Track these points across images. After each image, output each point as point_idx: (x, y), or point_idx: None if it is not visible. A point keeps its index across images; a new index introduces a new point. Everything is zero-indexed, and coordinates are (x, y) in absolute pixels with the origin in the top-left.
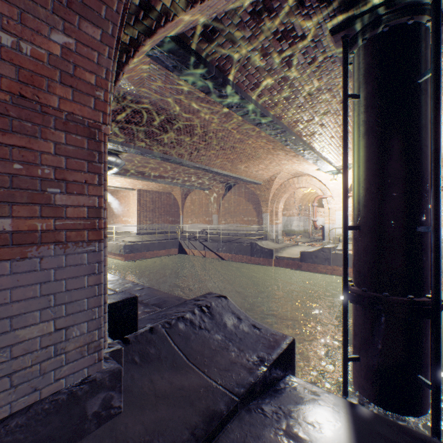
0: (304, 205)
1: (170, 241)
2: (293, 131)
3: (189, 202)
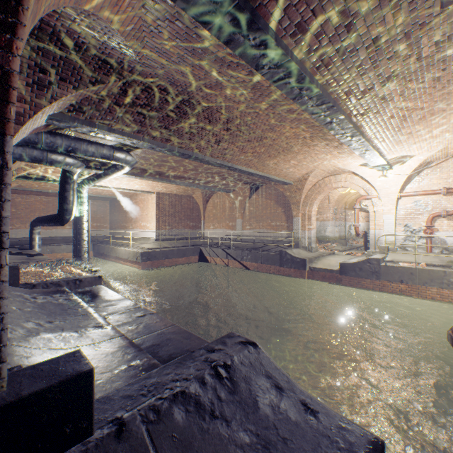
0: (339, 208)
1: (190, 248)
2: (342, 107)
3: (211, 206)
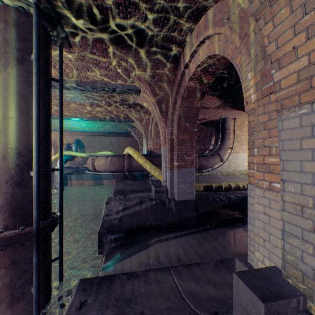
0: None
1: None
2: None
3: None
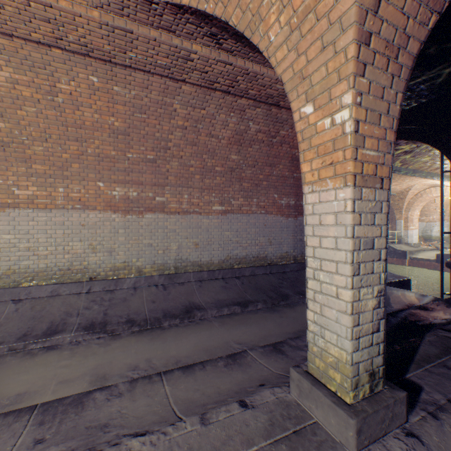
0: (448, 210)
1: None
2: (419, 170)
3: None
